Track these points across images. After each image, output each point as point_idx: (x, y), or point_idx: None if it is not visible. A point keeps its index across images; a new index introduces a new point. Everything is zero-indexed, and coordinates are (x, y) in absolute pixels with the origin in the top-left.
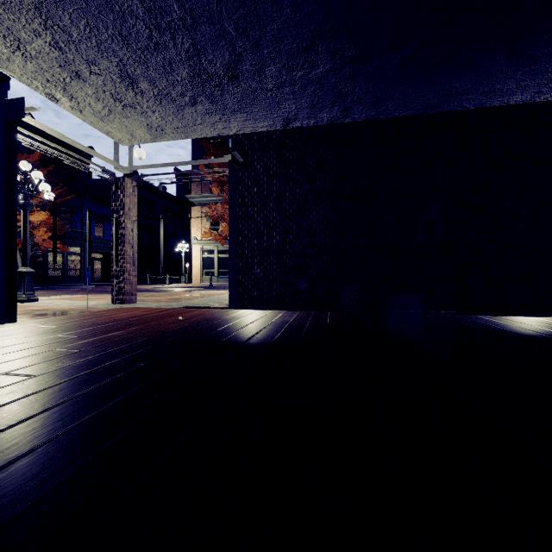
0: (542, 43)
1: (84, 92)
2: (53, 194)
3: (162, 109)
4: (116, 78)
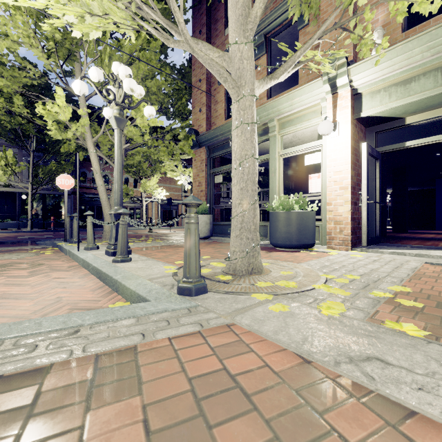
0: None
1: None
2: None
3: None
4: None
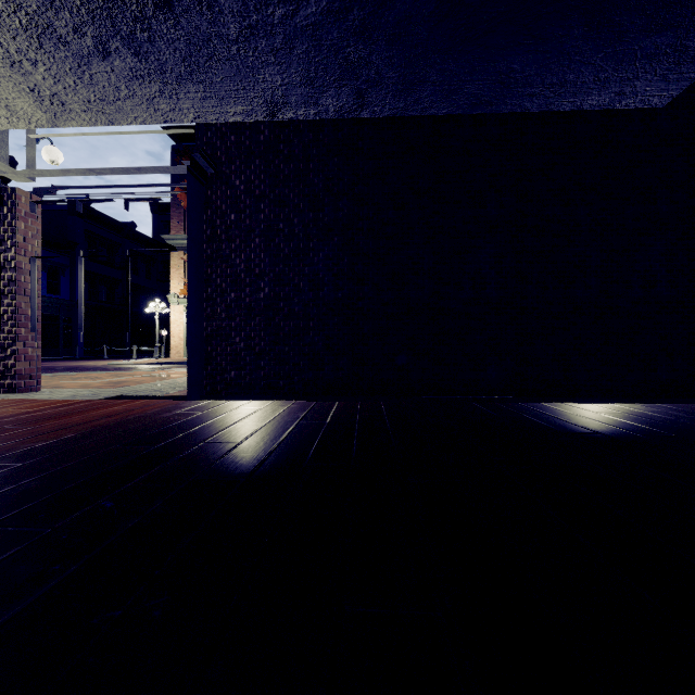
0: (635, 4)
1: None
2: None
3: (49, 60)
4: None
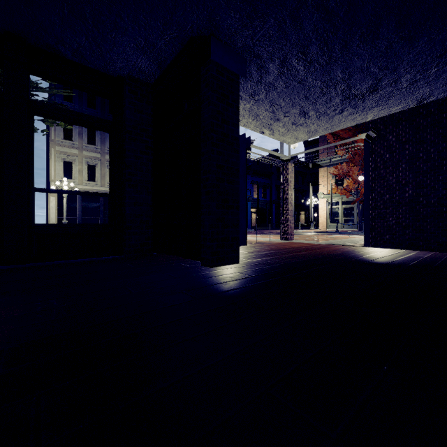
0: None
1: (278, 126)
2: None
3: (319, 121)
4: (297, 115)
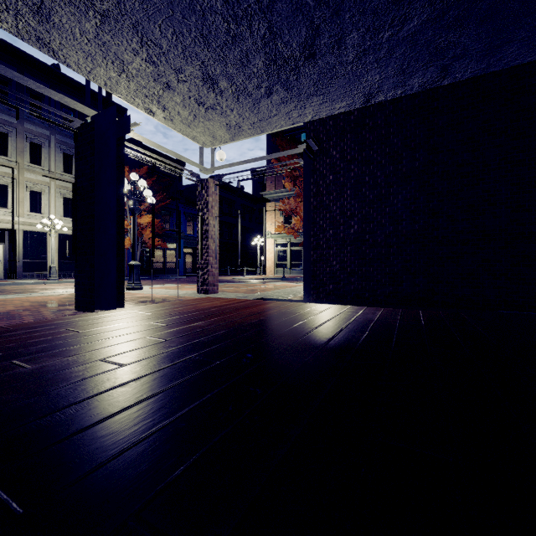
0: None
1: (174, 102)
2: (153, 199)
3: (239, 106)
4: (199, 82)
